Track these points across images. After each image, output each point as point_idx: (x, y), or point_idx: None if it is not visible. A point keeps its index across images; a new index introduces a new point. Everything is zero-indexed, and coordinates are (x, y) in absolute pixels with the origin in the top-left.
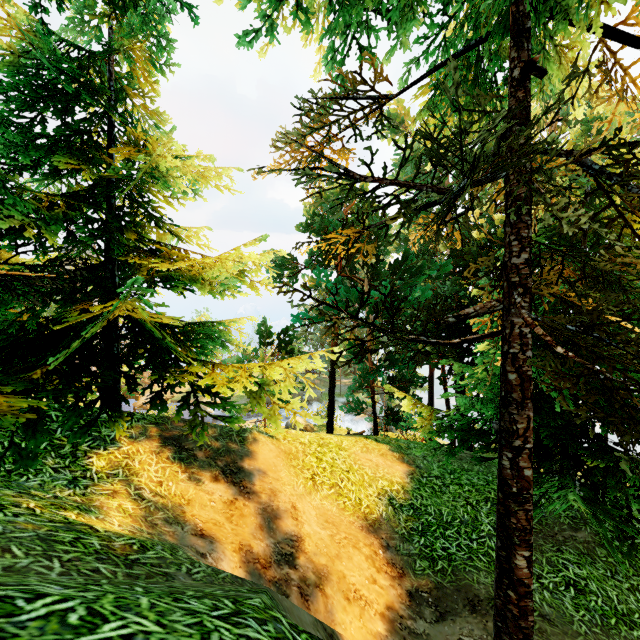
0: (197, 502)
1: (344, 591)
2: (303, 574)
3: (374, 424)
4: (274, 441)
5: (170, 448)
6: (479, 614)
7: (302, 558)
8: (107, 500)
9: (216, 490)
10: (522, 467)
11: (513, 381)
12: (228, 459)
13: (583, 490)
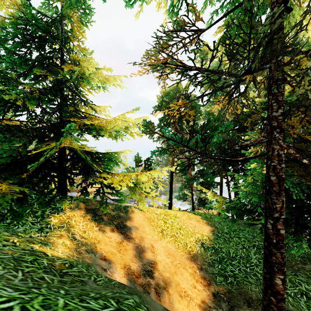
0: (103, 242)
1: (179, 292)
2: (157, 282)
3: (192, 206)
4: (142, 212)
5: (90, 214)
6: (252, 308)
7: (156, 273)
8: (57, 239)
9: (112, 236)
10: (279, 228)
11: (273, 181)
12: (119, 221)
13: (309, 242)
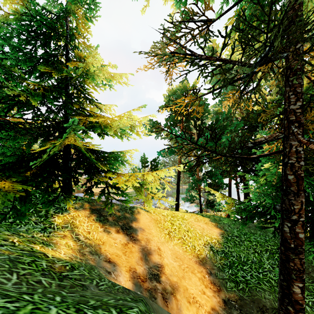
0: (108, 243)
1: (187, 297)
2: (164, 286)
3: (200, 208)
4: (148, 213)
5: (95, 214)
6: None
7: (163, 277)
8: (60, 240)
9: (118, 237)
10: (297, 232)
11: (291, 180)
12: (124, 222)
13: None
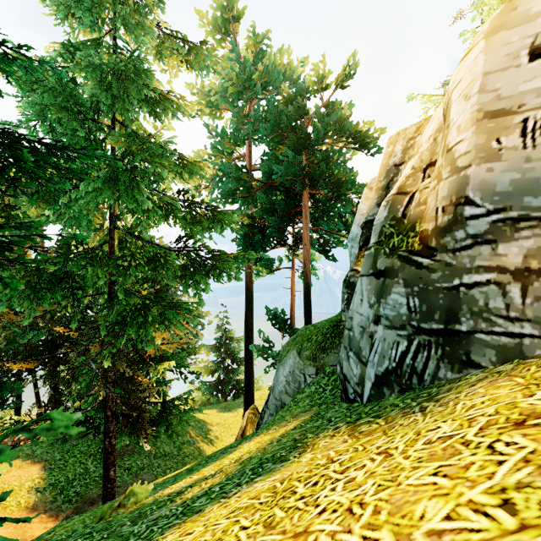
0: None
1: None
2: None
3: None
4: None
5: None
6: (96, 504)
7: None
8: None
9: None
10: (112, 442)
11: (110, 414)
12: None
13: (131, 429)
